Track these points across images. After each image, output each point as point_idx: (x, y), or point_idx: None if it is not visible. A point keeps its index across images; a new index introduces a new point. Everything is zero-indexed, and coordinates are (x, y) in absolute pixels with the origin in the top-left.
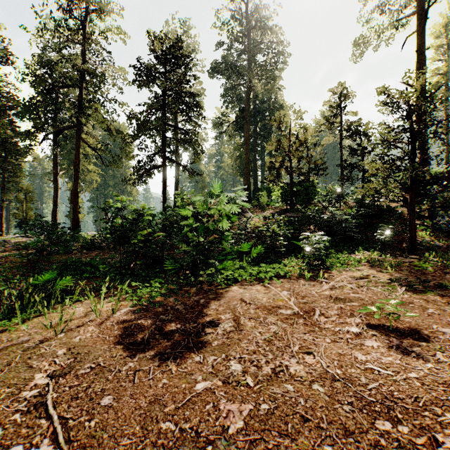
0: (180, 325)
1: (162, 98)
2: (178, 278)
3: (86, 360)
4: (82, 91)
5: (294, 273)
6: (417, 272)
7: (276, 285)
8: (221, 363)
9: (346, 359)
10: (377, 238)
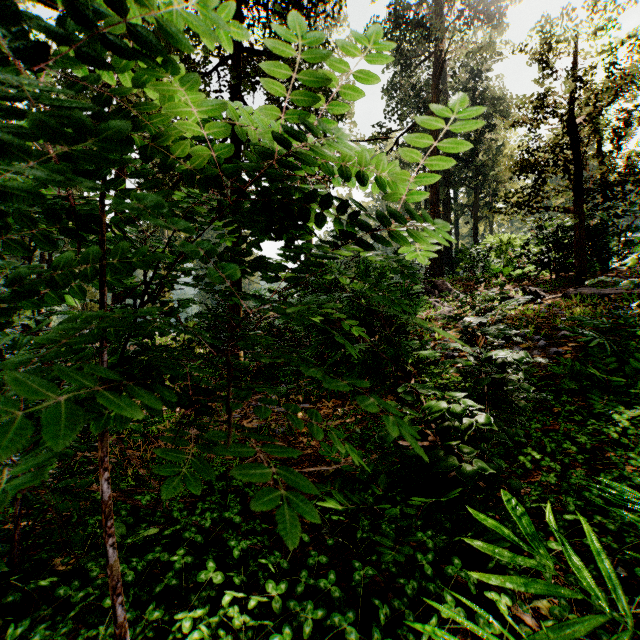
0: None
1: None
2: None
3: None
4: None
5: None
6: None
7: None
8: None
9: None
10: None
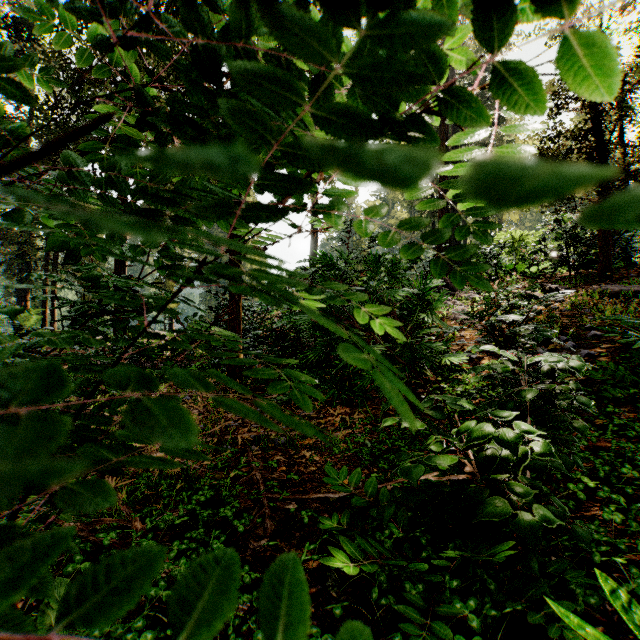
0: None
1: None
2: None
3: None
4: None
5: None
6: None
7: None
8: None
9: None
10: None
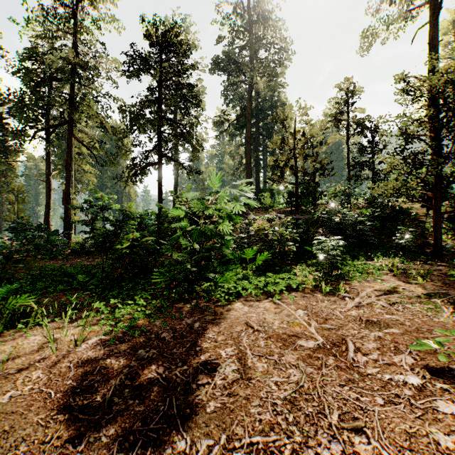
0: (163, 369)
1: (158, 90)
2: (169, 293)
3: (1, 448)
4: (75, 86)
5: (308, 285)
6: (452, 283)
7: (288, 301)
8: (219, 454)
9: (422, 446)
10: (395, 242)
